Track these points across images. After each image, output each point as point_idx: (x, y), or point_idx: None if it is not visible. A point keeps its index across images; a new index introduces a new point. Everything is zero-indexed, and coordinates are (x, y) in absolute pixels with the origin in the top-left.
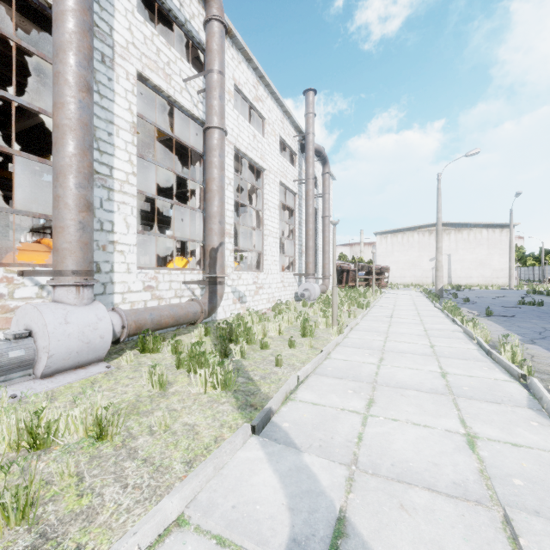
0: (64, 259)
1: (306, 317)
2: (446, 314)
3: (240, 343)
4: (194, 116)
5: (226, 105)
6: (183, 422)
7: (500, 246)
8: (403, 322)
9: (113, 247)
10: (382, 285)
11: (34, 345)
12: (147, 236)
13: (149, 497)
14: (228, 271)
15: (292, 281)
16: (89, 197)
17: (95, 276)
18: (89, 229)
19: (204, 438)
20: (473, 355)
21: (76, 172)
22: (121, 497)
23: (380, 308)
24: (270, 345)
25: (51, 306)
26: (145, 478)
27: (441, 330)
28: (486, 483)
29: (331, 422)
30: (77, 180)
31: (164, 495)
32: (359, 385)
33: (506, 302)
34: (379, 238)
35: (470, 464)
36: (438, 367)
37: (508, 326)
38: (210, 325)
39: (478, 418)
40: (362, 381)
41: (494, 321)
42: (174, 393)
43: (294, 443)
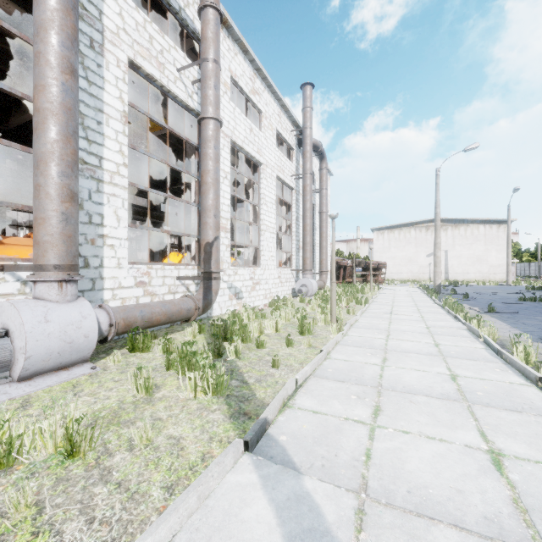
0: (46, 253)
1: (304, 314)
2: (447, 311)
3: (235, 341)
4: (189, 107)
5: (222, 97)
6: (168, 434)
7: (497, 242)
8: (404, 319)
9: (102, 241)
10: (379, 281)
11: (11, 345)
12: (145, 233)
13: (117, 536)
14: (224, 266)
15: (289, 277)
16: (73, 186)
17: (83, 271)
18: (73, 221)
19: (189, 455)
20: (482, 355)
21: (58, 159)
22: (84, 536)
23: (378, 304)
24: (266, 344)
25: (31, 303)
26: (116, 509)
27: (444, 327)
28: (524, 518)
29: (334, 435)
30: (60, 168)
31: (136, 534)
32: (363, 389)
33: (506, 298)
34: (376, 234)
35: (500, 491)
36: (446, 368)
37: (513, 324)
38: (205, 322)
39: (499, 431)
40: (365, 384)
41: (498, 318)
42: (160, 398)
43: (292, 461)
